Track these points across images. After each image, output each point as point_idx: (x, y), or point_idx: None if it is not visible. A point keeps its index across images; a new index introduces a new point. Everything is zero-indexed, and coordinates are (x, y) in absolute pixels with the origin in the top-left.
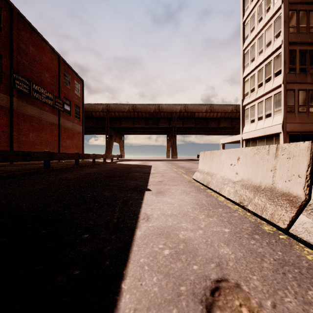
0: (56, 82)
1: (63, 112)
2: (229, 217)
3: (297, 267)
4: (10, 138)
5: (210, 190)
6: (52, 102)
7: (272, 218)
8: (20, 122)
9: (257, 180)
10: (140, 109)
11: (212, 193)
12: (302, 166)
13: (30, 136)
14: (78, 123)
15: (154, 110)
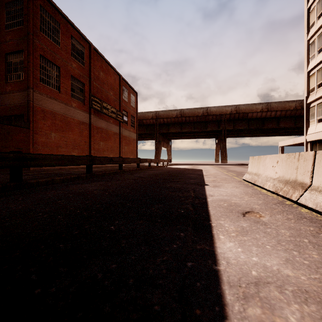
0: (117, 98)
1: (122, 122)
2: (264, 198)
3: (291, 212)
4: (89, 146)
5: (256, 186)
6: (115, 116)
7: (291, 197)
8: (95, 134)
9: (288, 176)
10: (188, 114)
11: (258, 188)
12: (309, 165)
13: (100, 145)
14: (133, 131)
15: (202, 113)
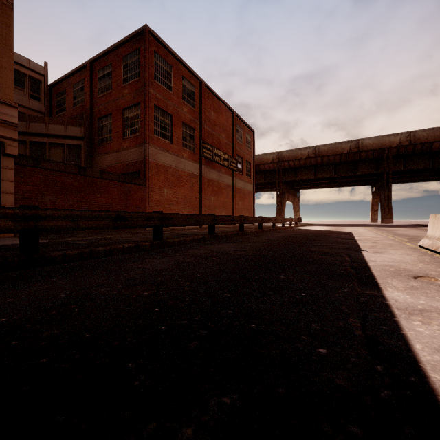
0: (230, 141)
1: (236, 171)
2: None
3: None
4: (200, 203)
5: (439, 255)
6: (227, 164)
7: None
8: (205, 187)
9: None
10: (326, 152)
11: None
12: None
13: (211, 200)
14: (249, 181)
15: (348, 150)
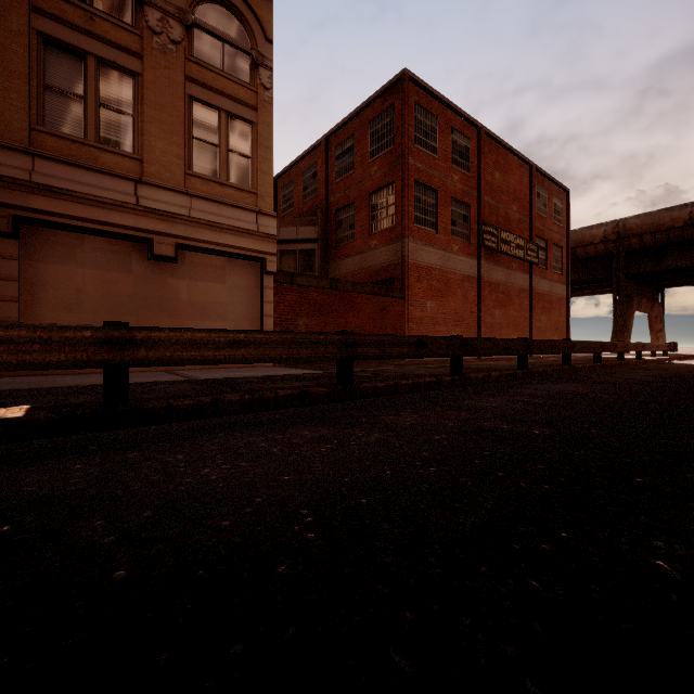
0: (526, 215)
1: (536, 265)
2: None
3: None
4: (477, 320)
5: None
6: (522, 253)
7: None
8: (486, 295)
9: None
10: None
11: None
12: None
13: (495, 315)
14: (559, 280)
15: None
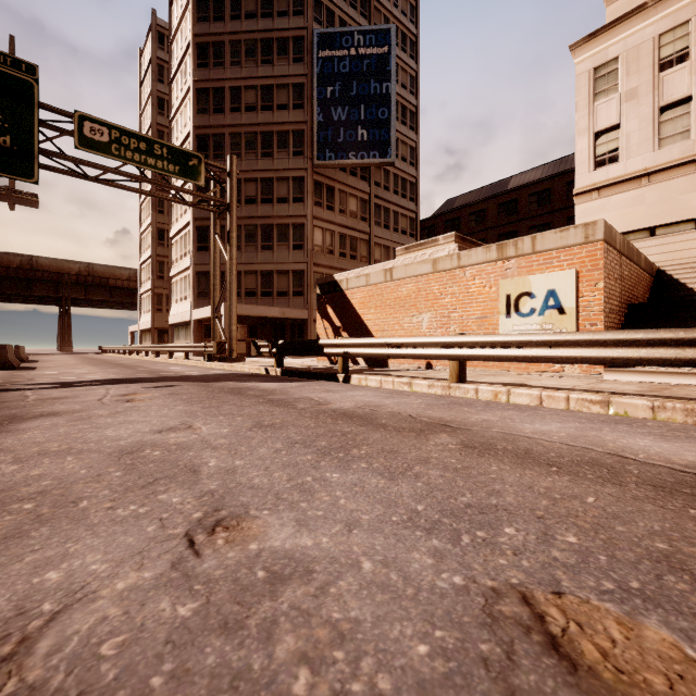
0: None
1: None
2: None
3: None
4: None
5: None
6: None
7: None
8: None
9: None
10: None
11: None
12: None
13: None
14: None
15: (19, 265)
